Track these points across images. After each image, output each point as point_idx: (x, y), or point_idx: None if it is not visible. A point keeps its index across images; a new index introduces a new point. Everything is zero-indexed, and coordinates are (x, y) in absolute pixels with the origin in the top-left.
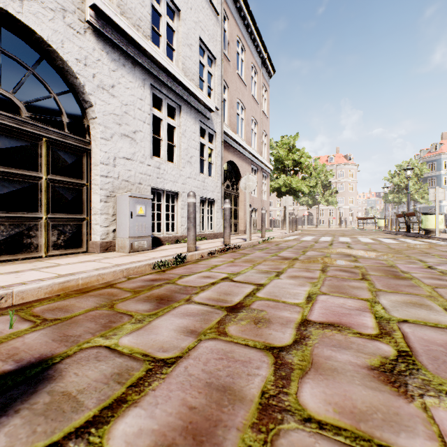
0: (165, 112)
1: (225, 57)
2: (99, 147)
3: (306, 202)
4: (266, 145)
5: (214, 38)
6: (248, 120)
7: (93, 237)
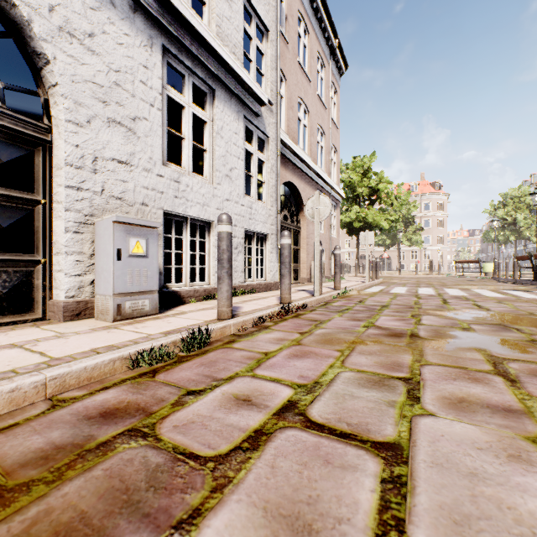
0: (188, 95)
1: (282, 37)
2: (63, 137)
3: (383, 241)
4: (336, 165)
5: (265, 0)
6: (312, 128)
7: (55, 293)
